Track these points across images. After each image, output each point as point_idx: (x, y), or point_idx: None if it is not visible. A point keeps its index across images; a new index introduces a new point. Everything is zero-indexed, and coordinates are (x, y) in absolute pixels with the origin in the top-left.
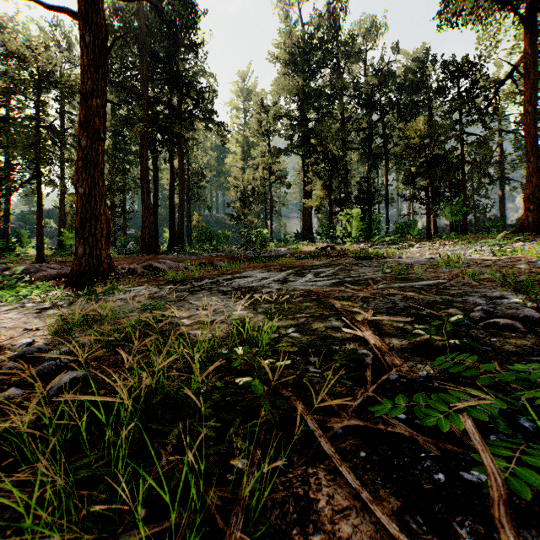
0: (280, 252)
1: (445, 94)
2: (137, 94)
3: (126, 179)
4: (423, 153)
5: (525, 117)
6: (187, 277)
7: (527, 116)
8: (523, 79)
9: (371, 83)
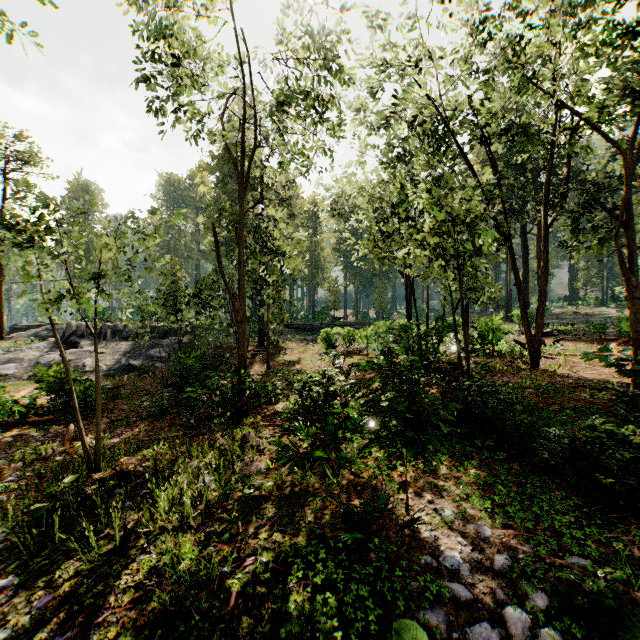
0: (555, 312)
1: None
2: None
3: None
4: None
5: None
6: None
7: None
8: None
9: None
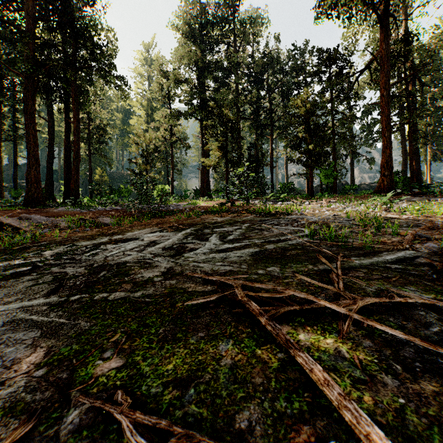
0: (180, 207)
1: (319, 77)
2: (21, 31)
3: (18, 128)
4: (307, 121)
5: (382, 100)
6: (45, 239)
7: (384, 98)
8: (381, 69)
9: (259, 64)
